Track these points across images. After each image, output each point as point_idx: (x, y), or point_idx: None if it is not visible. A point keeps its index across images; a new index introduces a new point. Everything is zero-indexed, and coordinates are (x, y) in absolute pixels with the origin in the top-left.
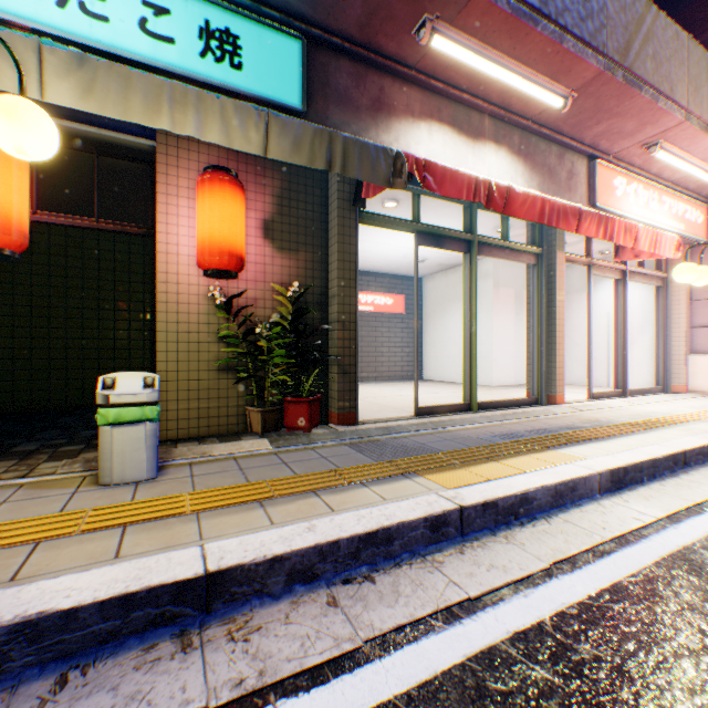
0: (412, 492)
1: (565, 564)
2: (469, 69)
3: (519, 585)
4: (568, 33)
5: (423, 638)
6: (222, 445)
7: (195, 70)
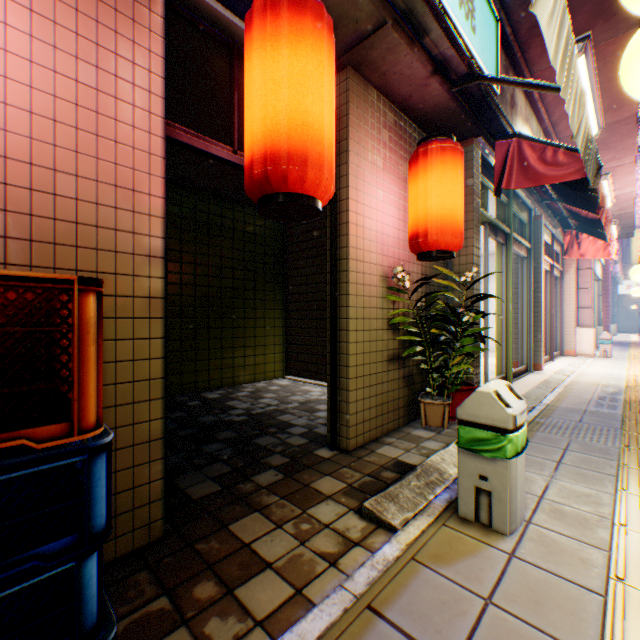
0: None
1: None
2: None
3: None
4: None
5: None
6: (452, 448)
7: (456, 19)
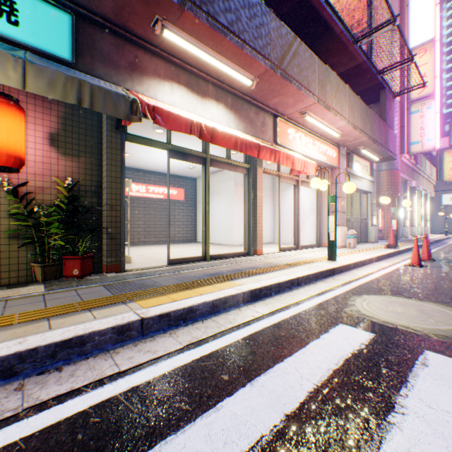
0: (118, 312)
1: (194, 344)
2: (194, 54)
3: (157, 360)
4: (247, 44)
5: (69, 400)
6: (3, 291)
7: None
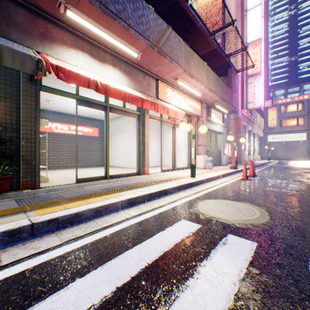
0: (15, 220)
1: (72, 240)
2: (93, 31)
3: (37, 254)
4: (132, 28)
5: None
6: None
7: None
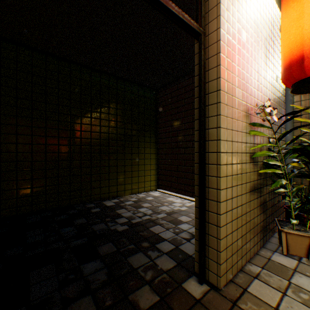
0: None
1: None
2: None
3: None
4: None
5: None
6: None
7: None
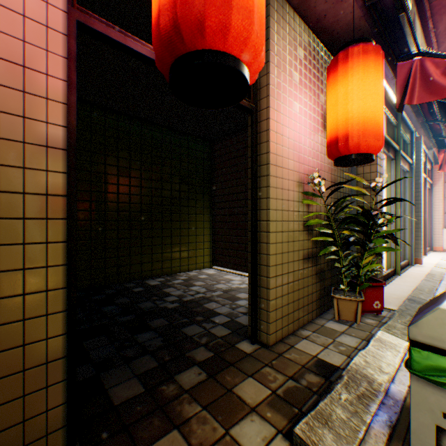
0: None
1: None
2: None
3: None
4: None
5: None
6: (372, 348)
7: None
